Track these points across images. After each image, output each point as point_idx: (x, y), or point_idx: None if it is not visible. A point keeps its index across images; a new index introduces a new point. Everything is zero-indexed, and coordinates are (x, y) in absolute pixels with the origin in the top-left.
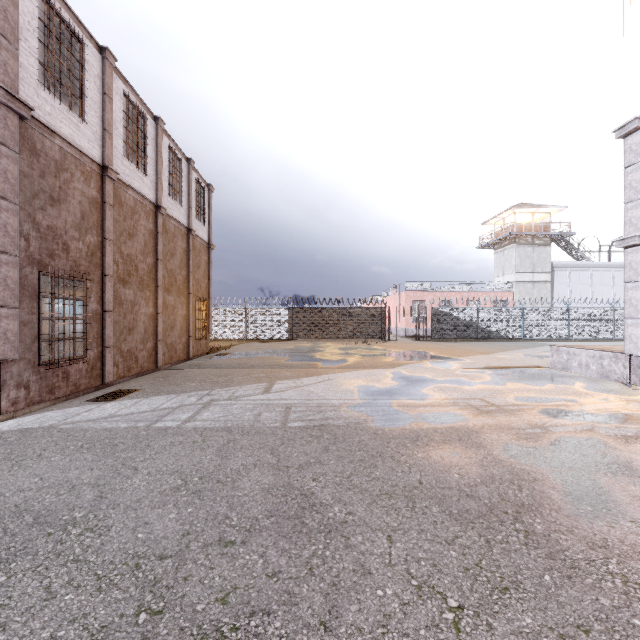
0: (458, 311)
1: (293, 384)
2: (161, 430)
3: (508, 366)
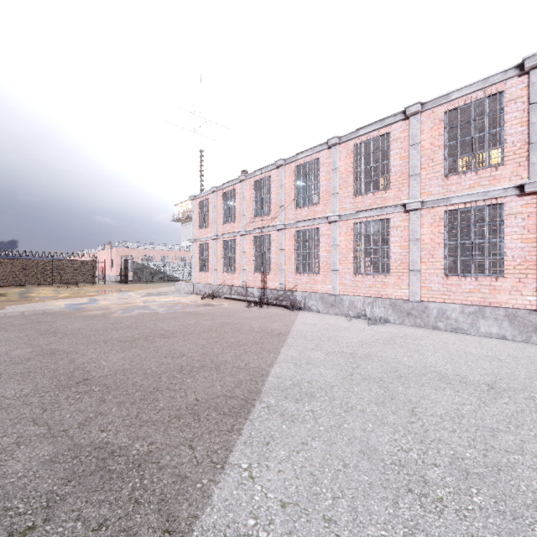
0: (151, 263)
1: (20, 306)
2: None
3: (158, 292)
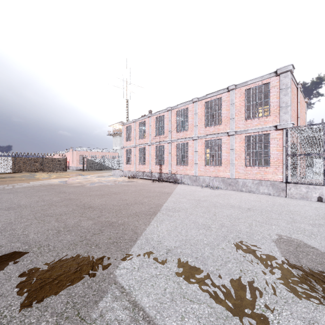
0: (97, 160)
1: (36, 182)
2: (9, 188)
3: (103, 175)
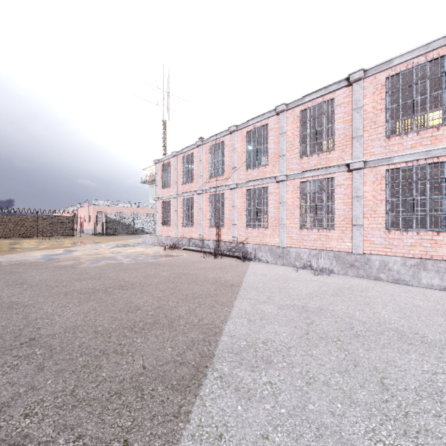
0: (123, 219)
1: (1, 257)
2: None
3: (127, 244)
